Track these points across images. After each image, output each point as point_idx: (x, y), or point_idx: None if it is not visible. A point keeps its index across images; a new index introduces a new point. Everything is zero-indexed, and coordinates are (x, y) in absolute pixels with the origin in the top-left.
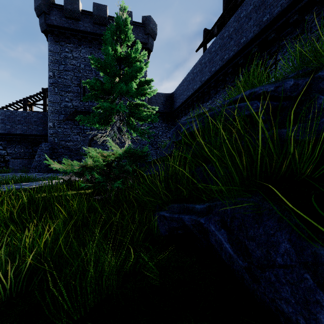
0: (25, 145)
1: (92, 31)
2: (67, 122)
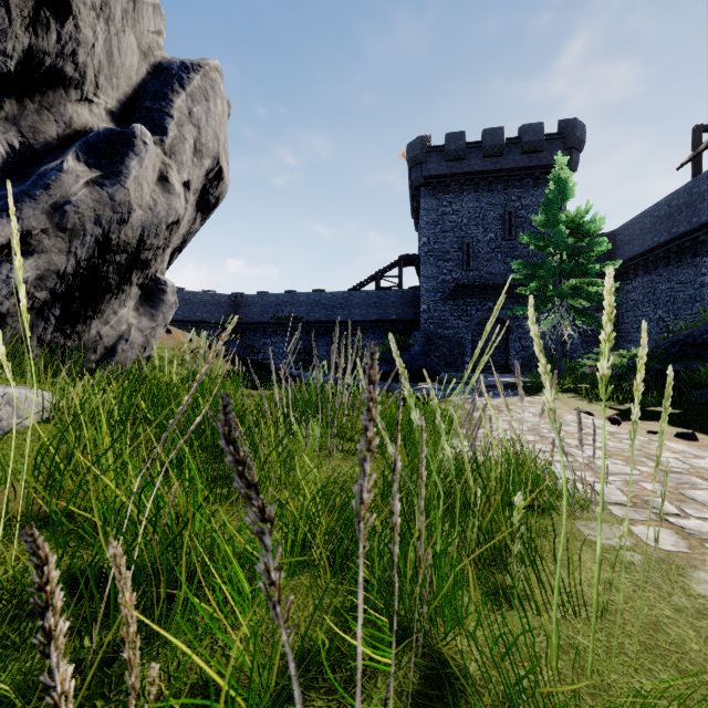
0: (379, 335)
1: (481, 169)
2: (445, 303)
